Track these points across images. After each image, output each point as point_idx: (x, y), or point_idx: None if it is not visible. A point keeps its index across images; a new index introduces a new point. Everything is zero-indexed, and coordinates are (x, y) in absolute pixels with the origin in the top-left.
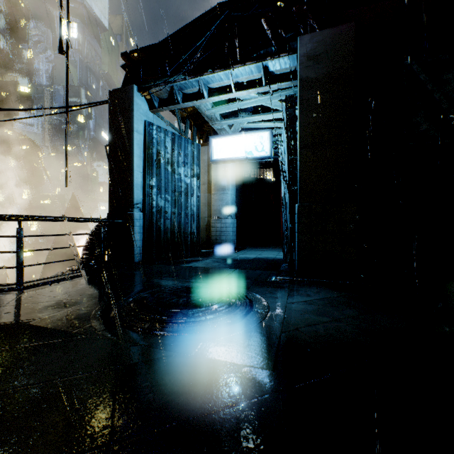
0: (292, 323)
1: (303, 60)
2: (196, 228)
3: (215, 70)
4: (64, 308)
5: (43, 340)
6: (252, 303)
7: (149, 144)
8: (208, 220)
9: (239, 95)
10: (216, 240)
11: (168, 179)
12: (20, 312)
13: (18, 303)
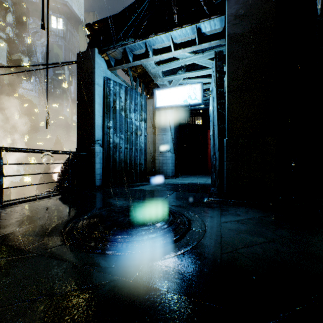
0: (230, 243)
1: (231, 19)
2: (144, 160)
3: (158, 33)
4: (27, 224)
5: None
6: (189, 222)
7: (107, 94)
8: (153, 155)
9: (177, 53)
10: (159, 169)
11: (122, 121)
12: None
13: None
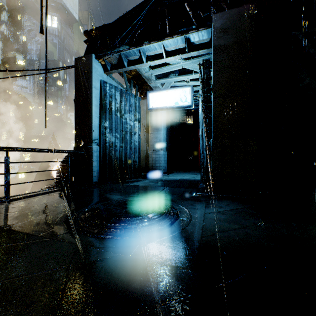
0: (210, 229)
1: (216, 32)
2: (138, 158)
3: (151, 42)
4: (36, 216)
5: (14, 242)
6: (178, 213)
7: (103, 97)
8: (147, 152)
9: (168, 60)
10: (152, 166)
11: (117, 122)
12: (3, 219)
13: (2, 212)
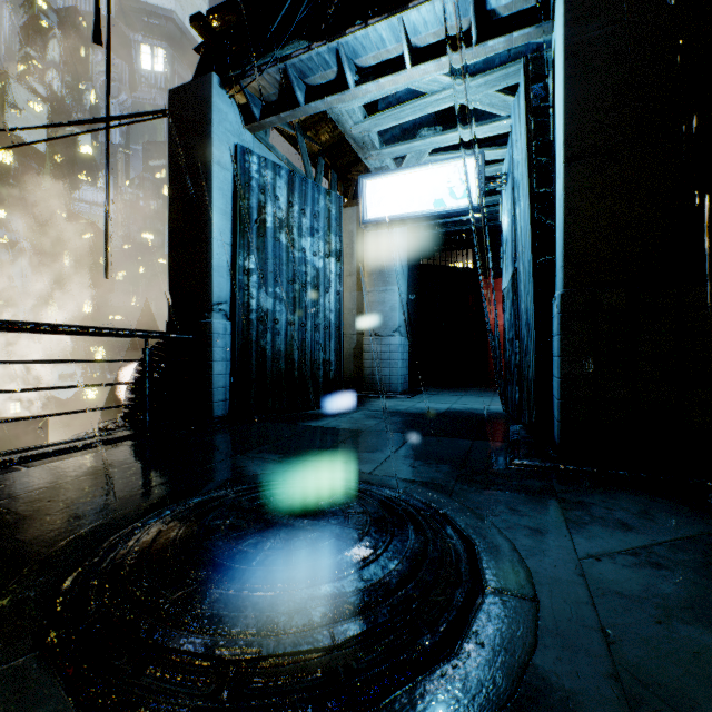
0: (656, 680)
1: None
2: (335, 353)
3: (369, 20)
4: None
5: None
6: (473, 554)
7: (243, 189)
8: (359, 340)
9: (419, 74)
10: (371, 375)
11: (281, 258)
12: None
13: None
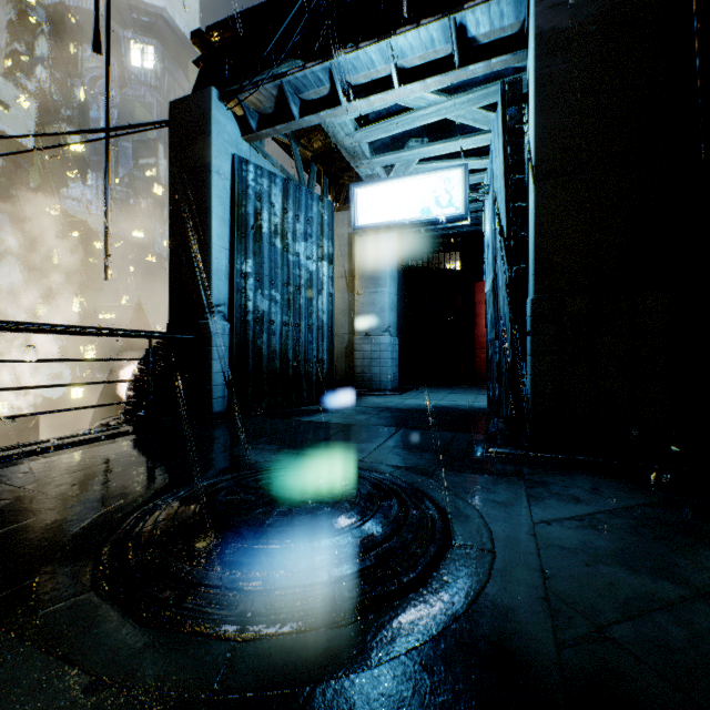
0: (575, 600)
1: None
2: (328, 352)
3: (360, 43)
4: (15, 520)
5: None
6: (446, 521)
7: (240, 197)
8: (350, 340)
9: (406, 93)
10: (362, 373)
11: (276, 261)
12: None
13: None
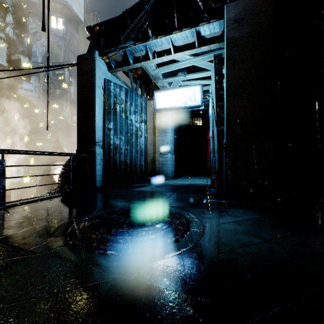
0: (227, 243)
1: (230, 23)
2: (144, 161)
3: (158, 36)
4: (30, 225)
5: None
6: (188, 223)
7: (107, 96)
8: (153, 156)
9: (177, 56)
10: (159, 170)
11: (122, 123)
12: None
13: None
